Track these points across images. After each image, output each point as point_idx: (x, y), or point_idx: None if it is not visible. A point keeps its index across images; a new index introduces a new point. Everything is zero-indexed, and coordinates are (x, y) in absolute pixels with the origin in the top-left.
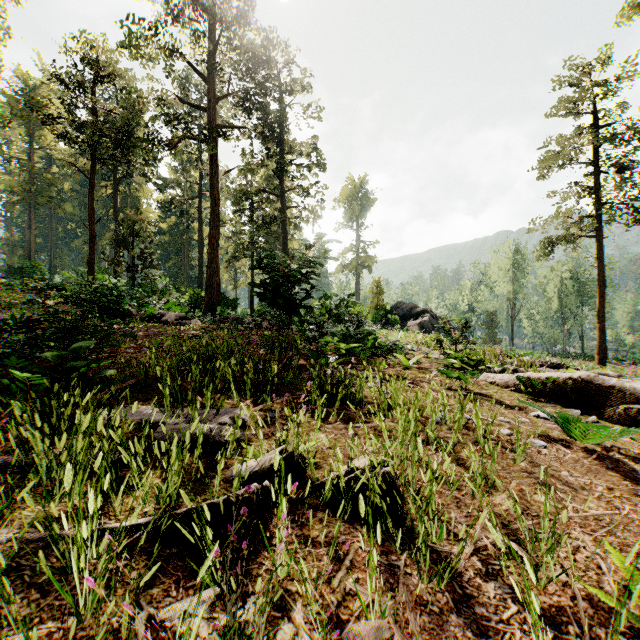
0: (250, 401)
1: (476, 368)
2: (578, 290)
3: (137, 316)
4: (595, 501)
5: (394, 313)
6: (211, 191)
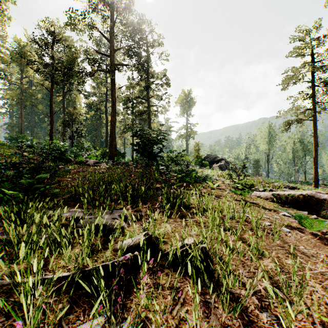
0: (130, 206)
1: (249, 189)
2: (303, 148)
3: (74, 162)
4: (320, 263)
5: (206, 160)
6: (112, 98)
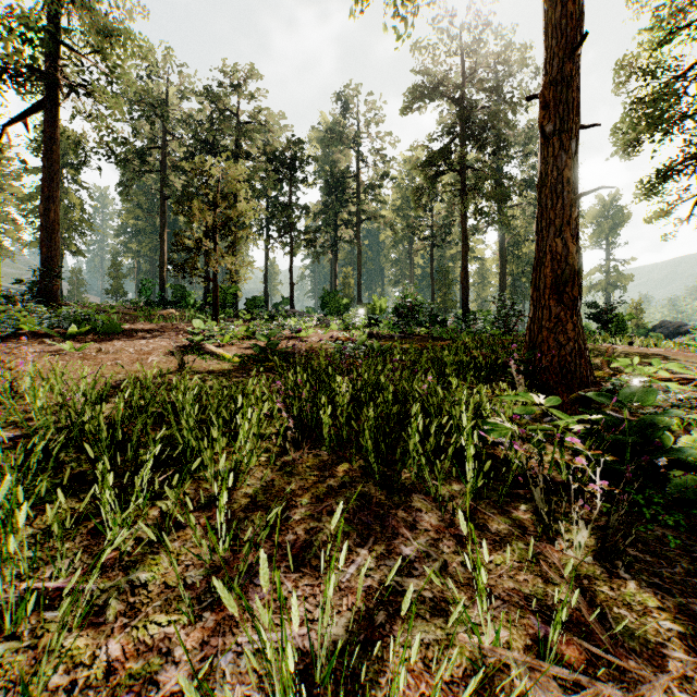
0: None
1: None
2: None
3: None
4: None
5: (656, 332)
6: (500, 253)
